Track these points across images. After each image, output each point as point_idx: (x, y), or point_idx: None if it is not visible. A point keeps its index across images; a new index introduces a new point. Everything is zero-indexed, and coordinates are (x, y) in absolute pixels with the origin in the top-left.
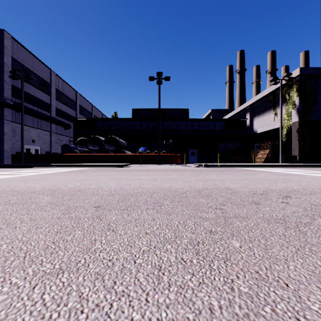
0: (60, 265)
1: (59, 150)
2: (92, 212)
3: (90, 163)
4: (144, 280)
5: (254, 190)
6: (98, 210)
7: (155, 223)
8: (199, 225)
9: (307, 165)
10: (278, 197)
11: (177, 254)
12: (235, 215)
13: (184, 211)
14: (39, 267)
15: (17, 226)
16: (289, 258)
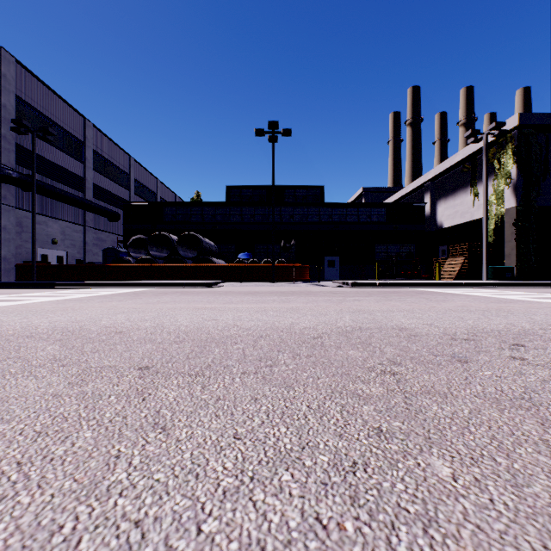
0: (6, 542)
1: (100, 258)
2: (130, 381)
3: (152, 280)
4: None
5: (450, 332)
6: (144, 377)
7: (258, 409)
8: (352, 415)
9: (532, 284)
10: (500, 346)
11: (305, 502)
12: (425, 389)
13: (320, 378)
14: None
15: None
16: None
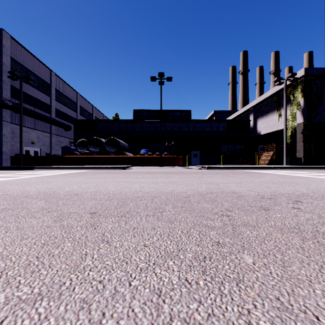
0: (40, 289)
1: (60, 152)
2: (86, 219)
3: (90, 165)
4: (140, 310)
5: (261, 194)
6: (93, 217)
7: (156, 233)
8: (204, 236)
9: (312, 167)
10: (287, 202)
11: (180, 273)
12: (244, 223)
13: (188, 218)
14: (14, 292)
15: (0, 237)
16: (313, 278)
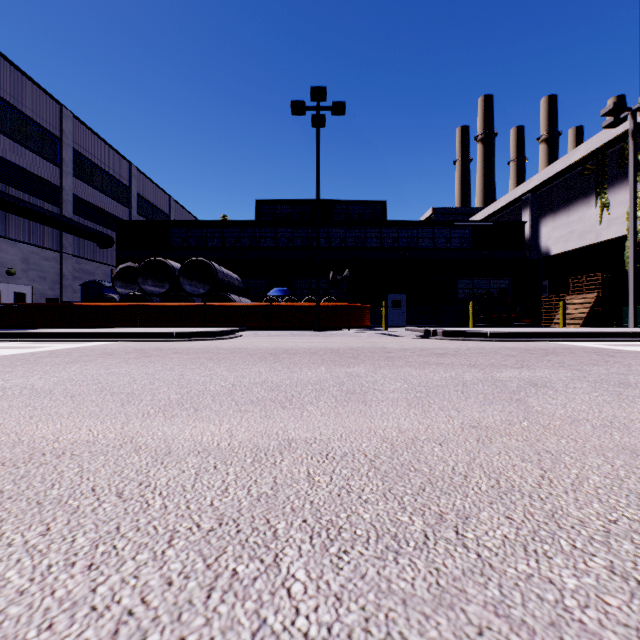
0: None
1: None
2: None
3: (139, 326)
4: None
5: None
6: None
7: None
8: None
9: None
10: None
11: None
12: None
13: None
14: None
15: None
16: None
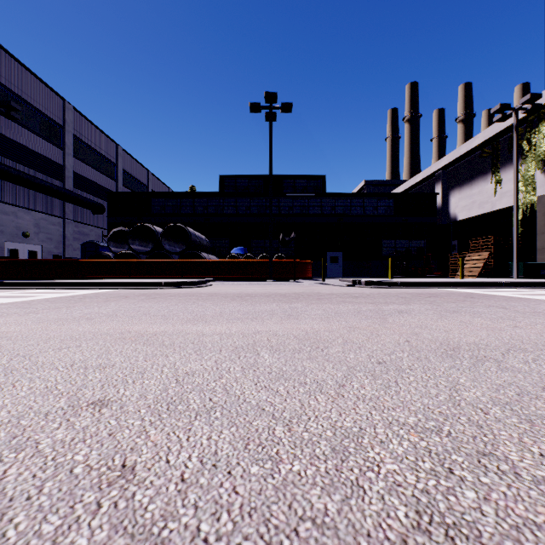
0: None
1: None
2: None
3: (131, 278)
4: None
5: None
6: None
7: None
8: None
9: None
10: None
11: None
12: None
13: None
14: None
15: None
16: None
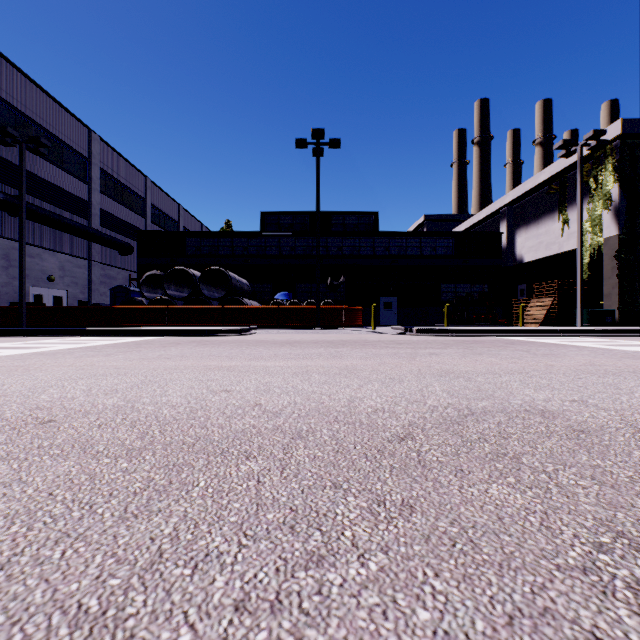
0: None
1: (109, 299)
2: None
3: (168, 325)
4: None
5: (638, 422)
6: None
7: None
8: None
9: None
10: None
11: None
12: None
13: None
14: None
15: None
16: None
